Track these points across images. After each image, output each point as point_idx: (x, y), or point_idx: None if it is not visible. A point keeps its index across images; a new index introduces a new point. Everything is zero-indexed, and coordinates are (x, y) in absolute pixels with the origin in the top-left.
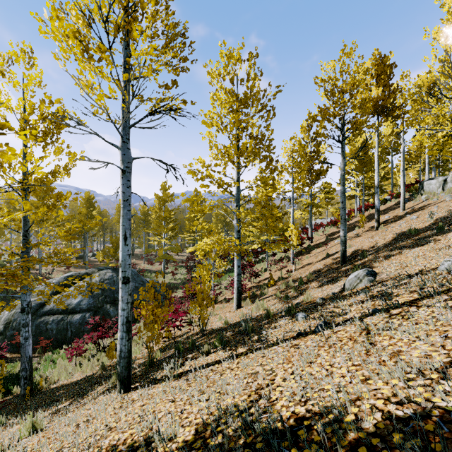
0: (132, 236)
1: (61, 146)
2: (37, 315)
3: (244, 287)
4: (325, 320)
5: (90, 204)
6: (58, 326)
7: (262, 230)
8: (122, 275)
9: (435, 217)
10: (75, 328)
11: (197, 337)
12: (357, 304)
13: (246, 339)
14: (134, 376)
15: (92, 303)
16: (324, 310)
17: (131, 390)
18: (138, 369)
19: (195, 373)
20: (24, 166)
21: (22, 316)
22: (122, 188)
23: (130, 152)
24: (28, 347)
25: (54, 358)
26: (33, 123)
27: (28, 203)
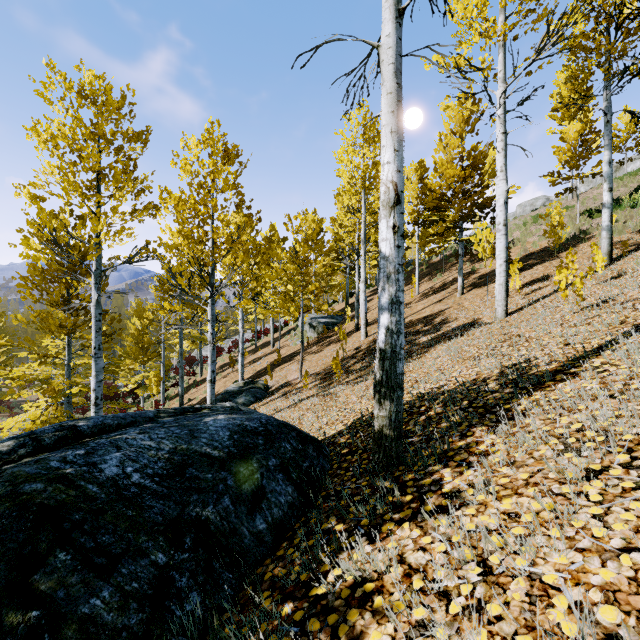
0: None
1: None
2: None
3: None
4: None
5: None
6: None
7: None
8: None
9: (261, 367)
10: None
11: None
12: None
13: None
14: None
15: None
16: None
17: None
18: None
19: None
20: None
21: None
22: None
23: None
24: None
25: None
26: None
27: None
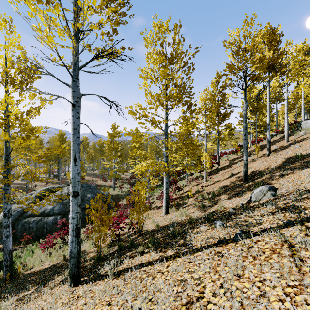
0: (92, 162)
1: (33, 92)
2: (23, 217)
3: (170, 198)
4: (242, 230)
5: (62, 139)
6: (37, 225)
7: (184, 156)
8: (72, 189)
9: None
10: (50, 226)
11: (135, 237)
12: (267, 214)
13: (174, 242)
14: (85, 268)
15: (62, 208)
16: (238, 219)
17: (80, 283)
18: (89, 262)
19: (131, 273)
20: (6, 107)
21: (4, 219)
22: (72, 119)
23: (79, 90)
24: (9, 243)
25: (32, 249)
26: (14, 76)
27: (6, 134)
